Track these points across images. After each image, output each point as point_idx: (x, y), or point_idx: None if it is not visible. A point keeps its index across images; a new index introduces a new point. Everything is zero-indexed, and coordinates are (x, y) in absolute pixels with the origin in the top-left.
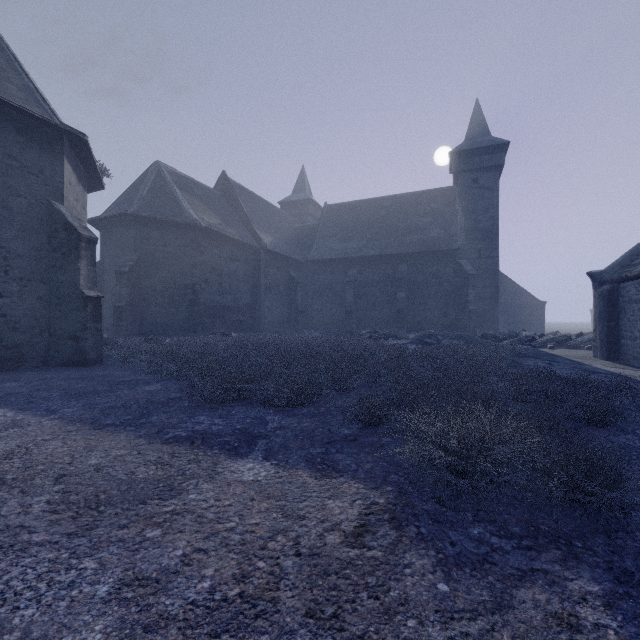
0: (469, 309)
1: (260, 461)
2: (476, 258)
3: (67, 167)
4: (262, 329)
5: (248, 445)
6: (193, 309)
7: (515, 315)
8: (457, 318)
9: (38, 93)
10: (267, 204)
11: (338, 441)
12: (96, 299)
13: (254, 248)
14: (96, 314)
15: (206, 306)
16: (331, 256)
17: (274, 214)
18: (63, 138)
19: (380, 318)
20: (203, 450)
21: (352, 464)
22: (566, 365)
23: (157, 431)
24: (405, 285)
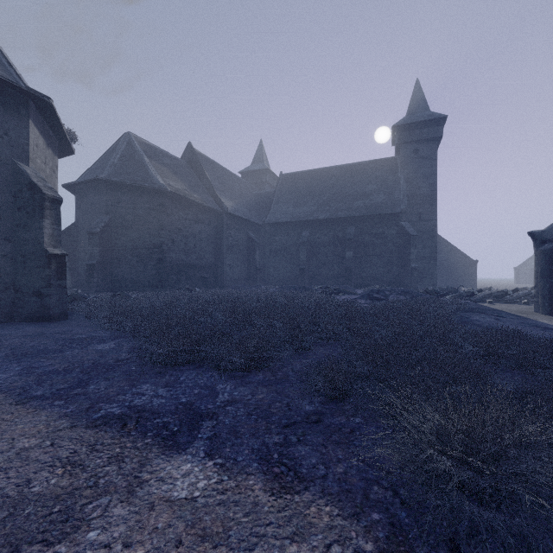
0: (411, 267)
1: (201, 459)
2: (417, 221)
3: (33, 130)
4: (224, 285)
5: (190, 430)
6: (160, 267)
7: (450, 272)
8: (400, 275)
9: (4, 58)
10: (229, 173)
11: (299, 423)
12: (60, 257)
13: (217, 212)
14: (60, 271)
15: (172, 264)
16: (286, 219)
17: (235, 182)
18: (29, 101)
19: (330, 275)
20: (133, 439)
21: (319, 464)
22: (513, 320)
23: (88, 407)
24: (353, 245)
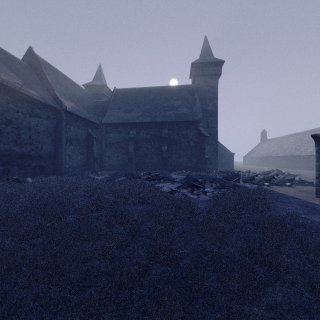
0: (205, 157)
1: None
2: (206, 127)
3: None
4: (63, 172)
5: None
6: None
7: (220, 160)
8: (197, 163)
9: None
10: (72, 82)
11: None
12: None
13: (56, 109)
14: None
15: None
16: (118, 121)
17: (77, 90)
18: None
19: (151, 162)
20: None
21: None
22: None
23: None
24: (167, 142)
